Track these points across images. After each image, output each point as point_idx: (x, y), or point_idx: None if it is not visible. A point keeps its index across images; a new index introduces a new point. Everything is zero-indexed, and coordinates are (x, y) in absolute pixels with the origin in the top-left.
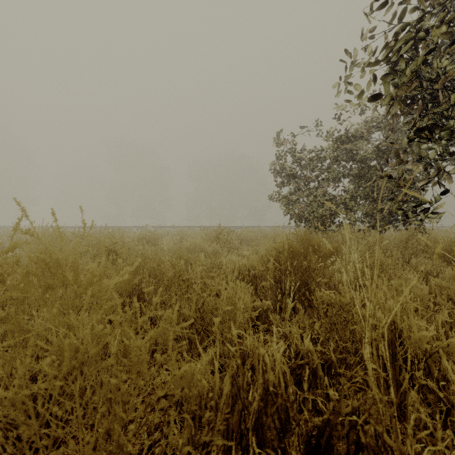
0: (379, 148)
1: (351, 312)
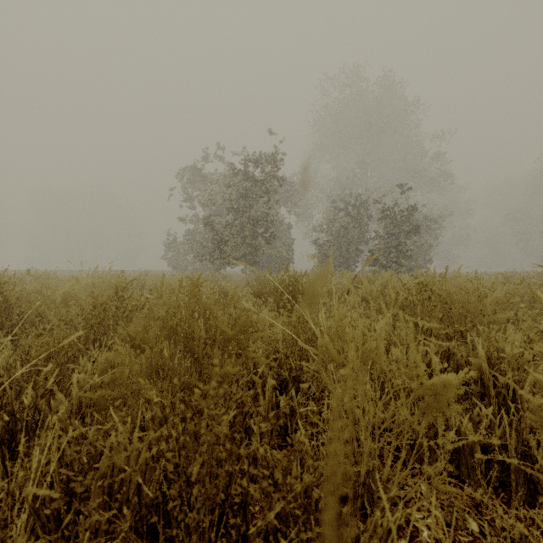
0: None
1: None
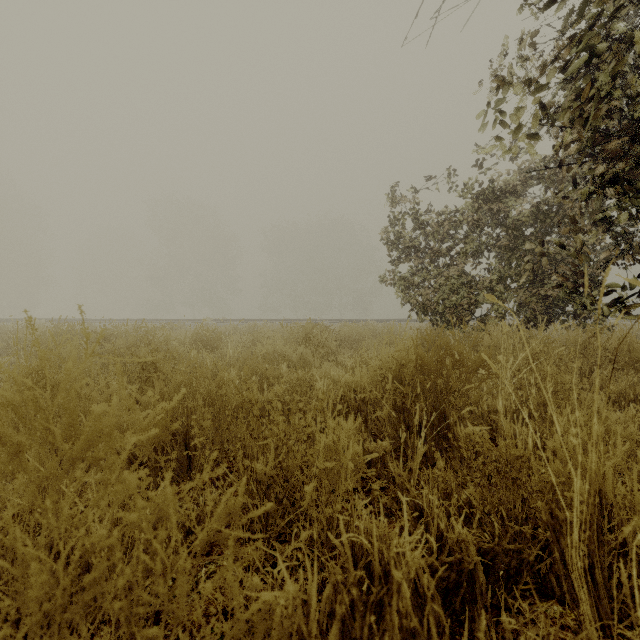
0: (540, 209)
1: (525, 471)
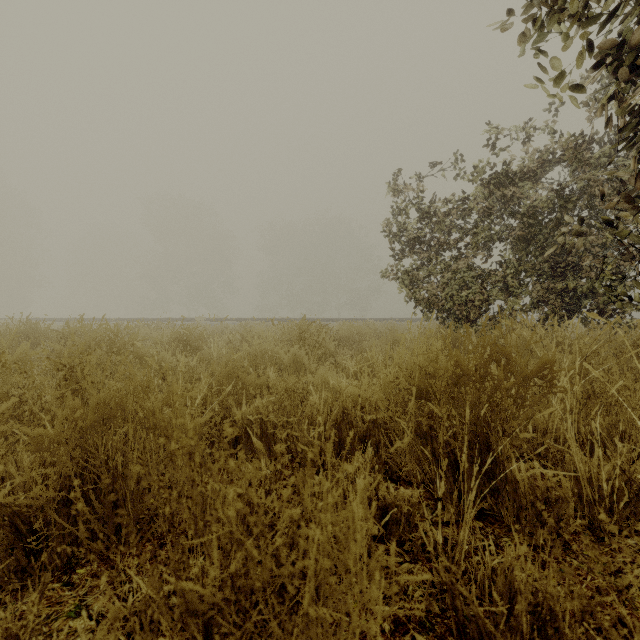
0: (561, 193)
1: None
